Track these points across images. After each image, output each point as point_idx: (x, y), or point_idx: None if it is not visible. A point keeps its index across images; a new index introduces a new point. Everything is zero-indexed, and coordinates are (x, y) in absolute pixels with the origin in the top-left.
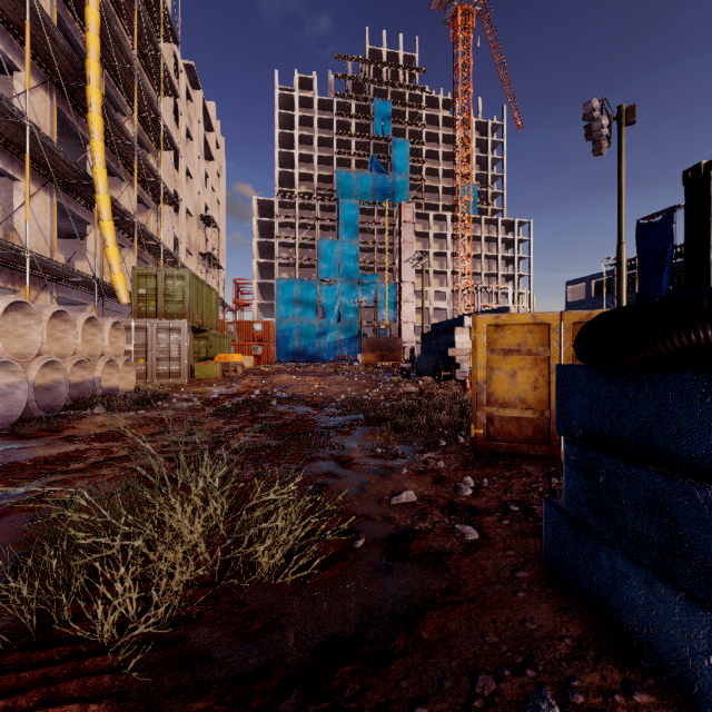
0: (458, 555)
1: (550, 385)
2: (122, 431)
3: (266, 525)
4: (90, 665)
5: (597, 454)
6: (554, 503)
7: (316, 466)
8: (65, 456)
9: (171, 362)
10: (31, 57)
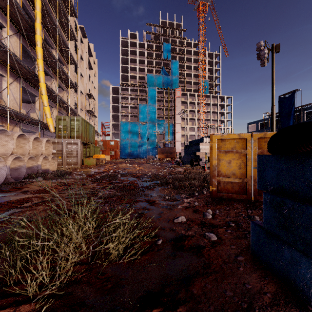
0: (208, 248)
1: (246, 167)
2: (49, 188)
3: (114, 234)
4: (22, 309)
5: (282, 199)
6: (256, 223)
7: (138, 204)
8: (22, 200)
9: (73, 158)
10: (10, 21)
